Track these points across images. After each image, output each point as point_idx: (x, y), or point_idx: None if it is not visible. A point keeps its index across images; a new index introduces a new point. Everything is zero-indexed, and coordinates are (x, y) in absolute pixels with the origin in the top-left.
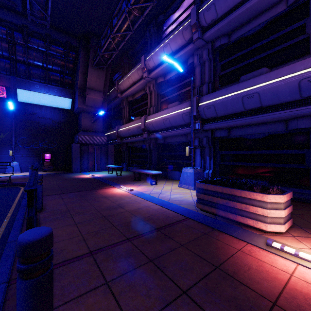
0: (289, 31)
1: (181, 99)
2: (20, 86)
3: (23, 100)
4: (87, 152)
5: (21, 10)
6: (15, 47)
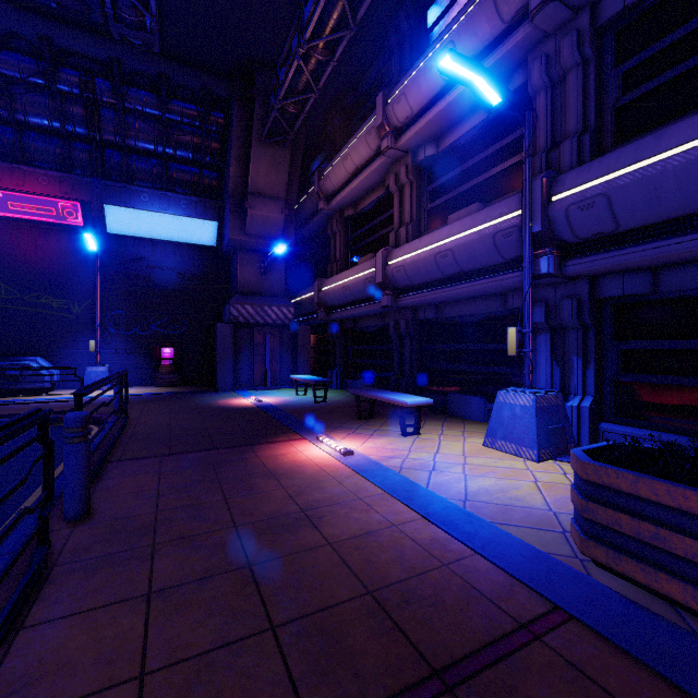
0: None
1: (488, 197)
2: (110, 199)
3: (118, 230)
4: (250, 343)
5: (101, 21)
6: (99, 114)
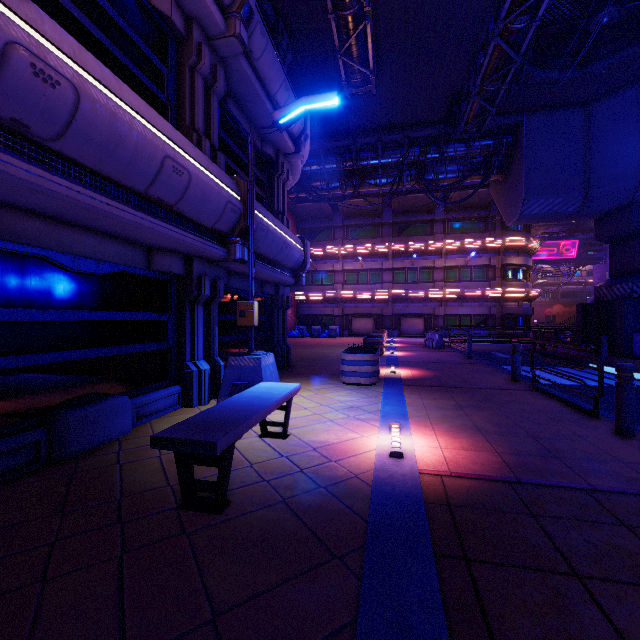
0: (258, 177)
1: None
2: None
3: None
4: None
5: None
6: None
